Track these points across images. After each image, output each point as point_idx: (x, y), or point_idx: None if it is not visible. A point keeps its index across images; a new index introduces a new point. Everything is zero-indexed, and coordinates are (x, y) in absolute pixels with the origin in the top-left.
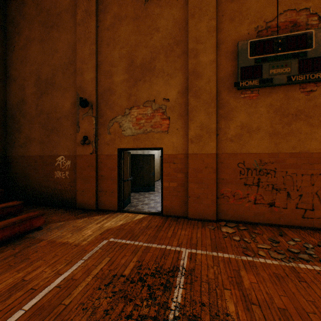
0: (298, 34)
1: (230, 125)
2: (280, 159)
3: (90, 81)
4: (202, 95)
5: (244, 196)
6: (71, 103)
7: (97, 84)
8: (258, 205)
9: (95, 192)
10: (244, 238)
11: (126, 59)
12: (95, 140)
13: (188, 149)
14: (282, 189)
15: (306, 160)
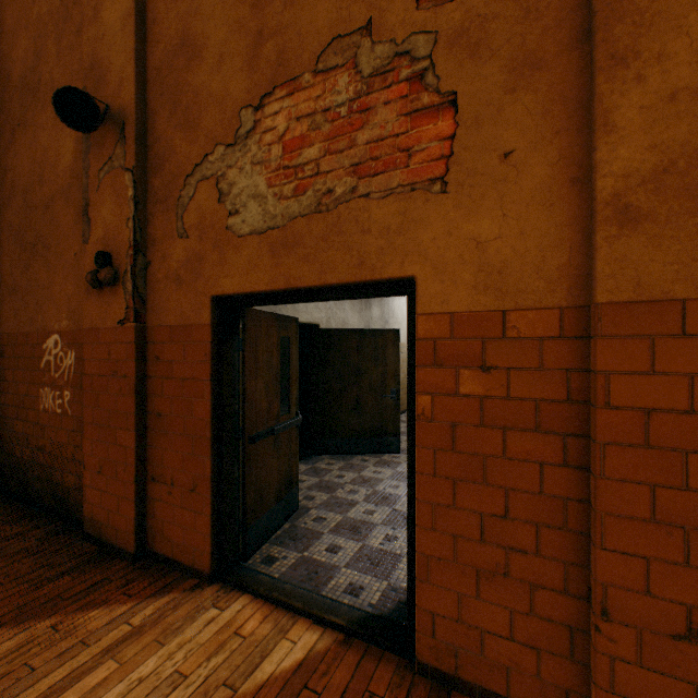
0: None
1: None
2: None
3: (119, 27)
4: None
5: None
6: (76, 138)
7: (145, 38)
8: None
9: (133, 483)
10: None
11: None
12: (133, 265)
13: (597, 270)
14: None
15: None
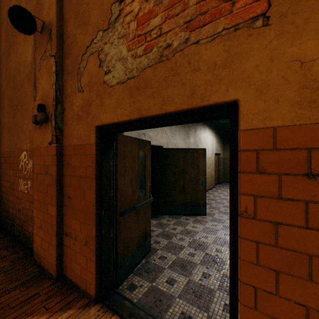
0: None
1: None
2: None
3: None
4: None
5: None
6: (33, 46)
7: None
8: None
9: (55, 236)
10: None
11: None
12: (55, 110)
13: None
14: None
15: None
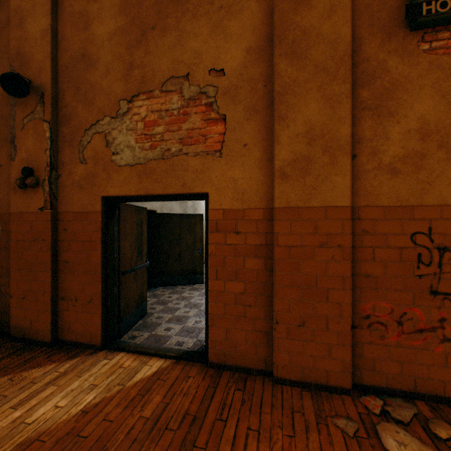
0: None
1: (389, 128)
2: None
3: (39, 36)
4: (313, 48)
5: (431, 326)
6: (2, 93)
7: (57, 46)
8: None
9: (50, 302)
10: None
11: None
12: (50, 176)
13: (275, 195)
14: None
15: None
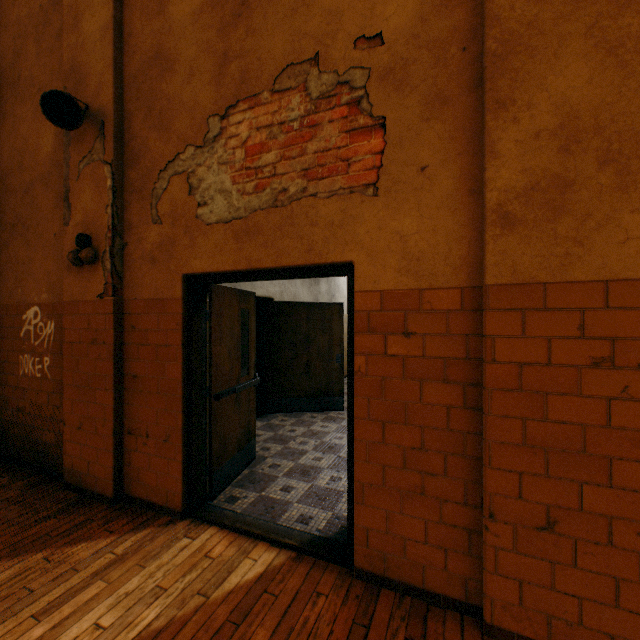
0: None
1: None
2: None
3: (98, 37)
4: None
5: None
6: (56, 131)
7: (122, 48)
8: None
9: (112, 437)
10: None
11: None
12: (112, 246)
13: (486, 260)
14: None
15: None
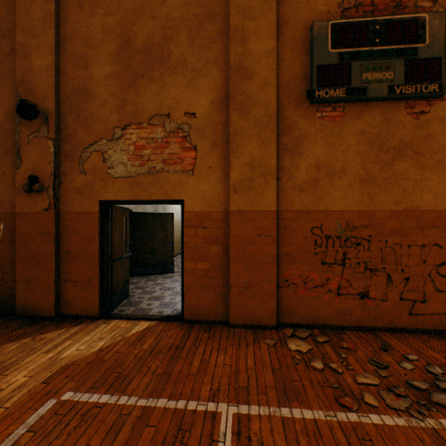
0: (404, 19)
1: (299, 162)
2: (376, 221)
3: (44, 70)
4: (254, 108)
5: (322, 283)
6: (5, 111)
7: (59, 78)
8: (344, 297)
9: (54, 284)
10: (330, 364)
11: (116, 36)
12: (54, 184)
13: (230, 202)
14: (380, 270)
15: (415, 222)
